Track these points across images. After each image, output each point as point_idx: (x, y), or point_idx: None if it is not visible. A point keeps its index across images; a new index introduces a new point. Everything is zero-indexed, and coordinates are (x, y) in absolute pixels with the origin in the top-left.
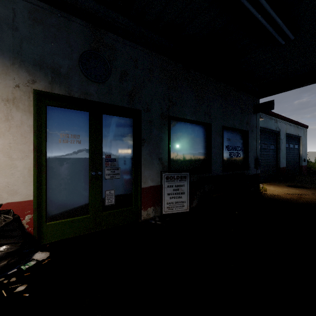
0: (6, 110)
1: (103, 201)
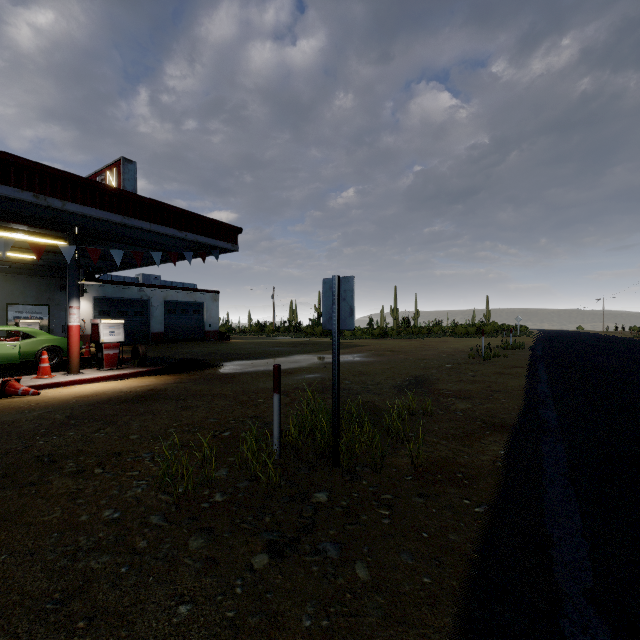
0: None
1: None
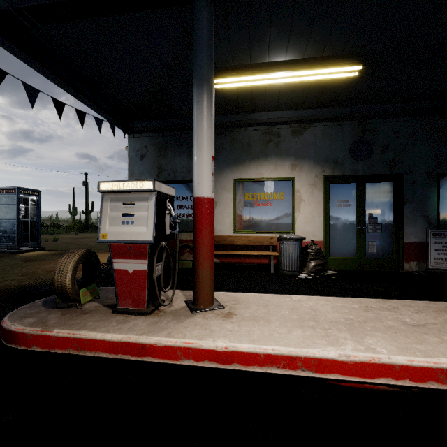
0: (311, 190)
1: (366, 249)
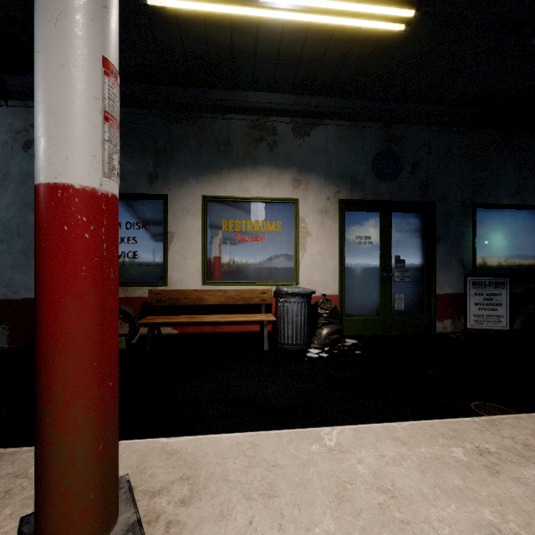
0: (321, 220)
1: (393, 305)
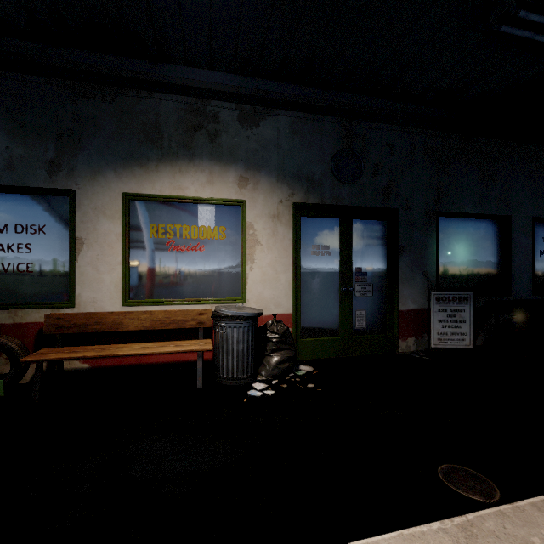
0: (273, 226)
1: (353, 323)
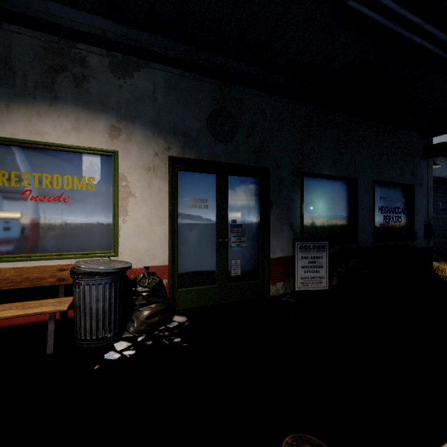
0: (148, 178)
1: (229, 271)
